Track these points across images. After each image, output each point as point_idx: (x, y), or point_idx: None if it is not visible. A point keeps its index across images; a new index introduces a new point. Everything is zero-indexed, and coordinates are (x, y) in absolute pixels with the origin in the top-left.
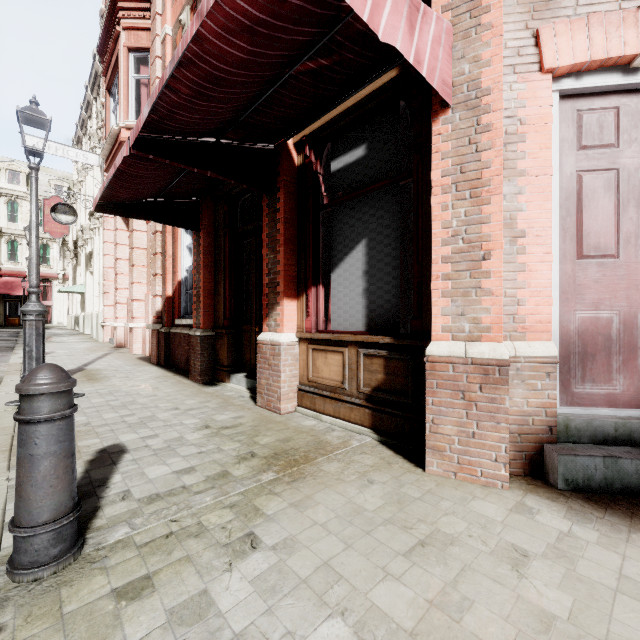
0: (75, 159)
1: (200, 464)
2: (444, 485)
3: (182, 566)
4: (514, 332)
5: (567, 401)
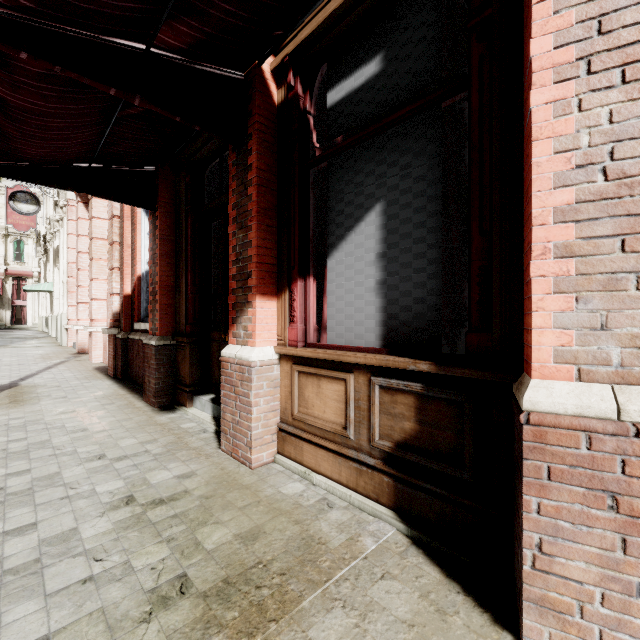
0: None
1: (68, 625)
2: None
3: None
4: None
5: None
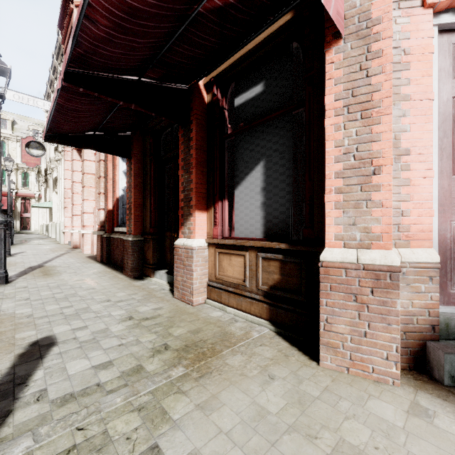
0: (42, 107)
1: (118, 358)
2: (339, 381)
3: None
4: (399, 240)
5: (444, 301)
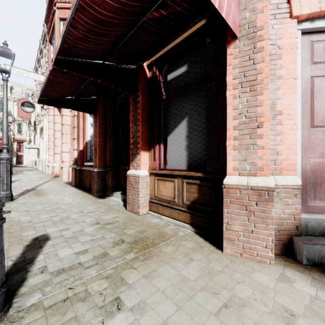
0: (33, 78)
1: (91, 247)
2: (235, 261)
3: (71, 324)
4: (275, 170)
5: (305, 210)
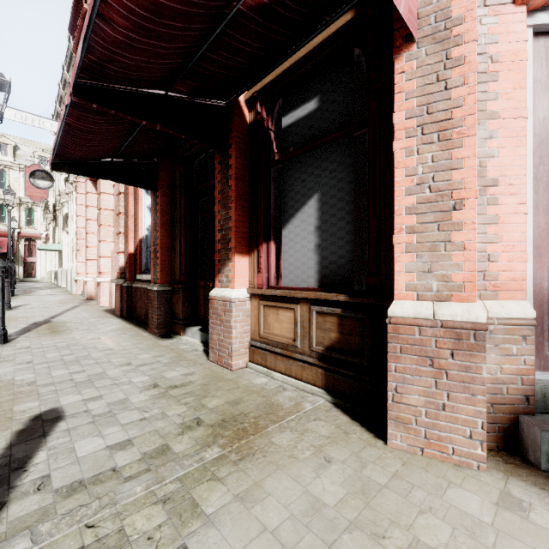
0: (50, 129)
1: (139, 435)
2: (411, 465)
3: None
4: (484, 290)
5: (540, 365)
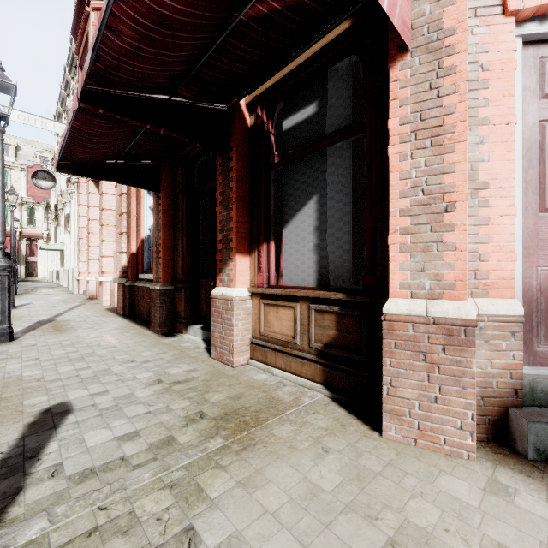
0: (53, 130)
1: (145, 427)
2: (405, 454)
3: None
4: (475, 289)
5: (529, 361)
